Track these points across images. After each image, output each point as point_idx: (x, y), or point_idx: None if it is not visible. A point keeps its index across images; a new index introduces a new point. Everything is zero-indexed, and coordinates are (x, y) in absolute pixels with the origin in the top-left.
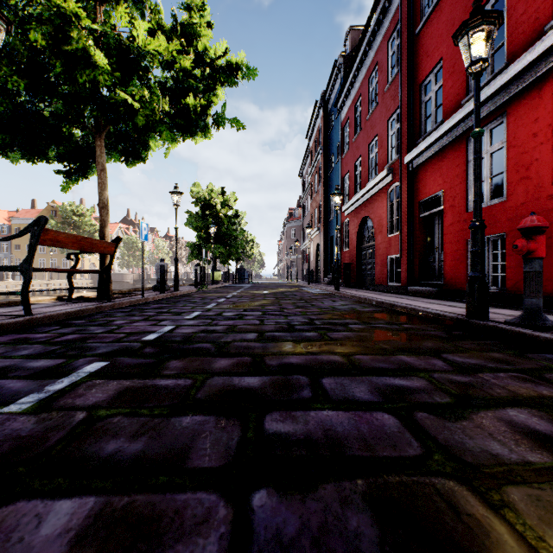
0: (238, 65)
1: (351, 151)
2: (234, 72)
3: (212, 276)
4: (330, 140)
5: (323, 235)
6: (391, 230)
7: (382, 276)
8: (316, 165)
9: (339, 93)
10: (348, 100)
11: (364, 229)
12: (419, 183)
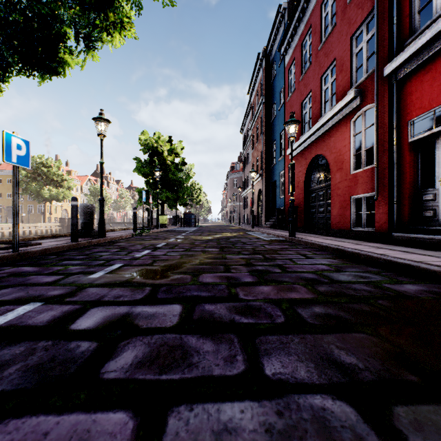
0: None
1: (297, 91)
2: None
3: (157, 219)
4: (272, 90)
5: (265, 181)
6: (355, 165)
7: (342, 219)
8: (258, 116)
9: (284, 34)
10: (294, 40)
11: (313, 170)
12: (408, 97)
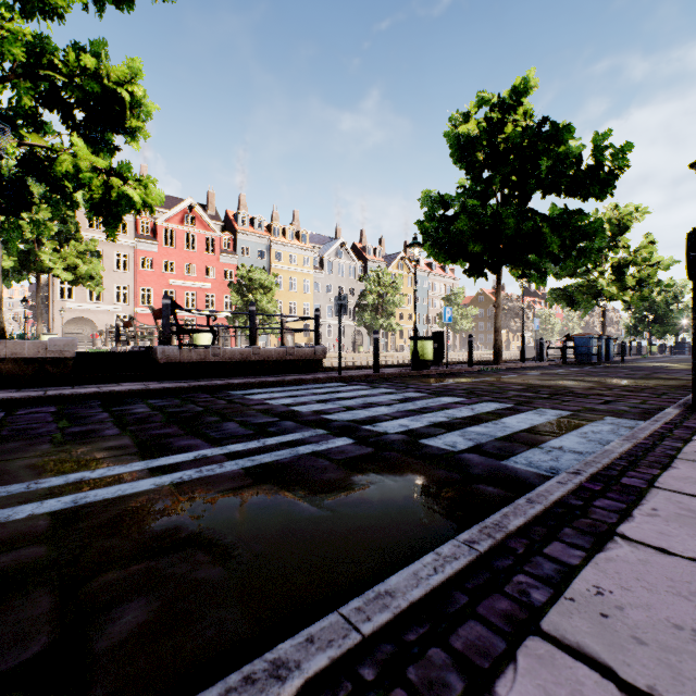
0: (669, 263)
1: None
2: (667, 265)
3: (649, 349)
4: None
5: None
6: None
7: None
8: None
9: None
10: None
11: None
12: None
